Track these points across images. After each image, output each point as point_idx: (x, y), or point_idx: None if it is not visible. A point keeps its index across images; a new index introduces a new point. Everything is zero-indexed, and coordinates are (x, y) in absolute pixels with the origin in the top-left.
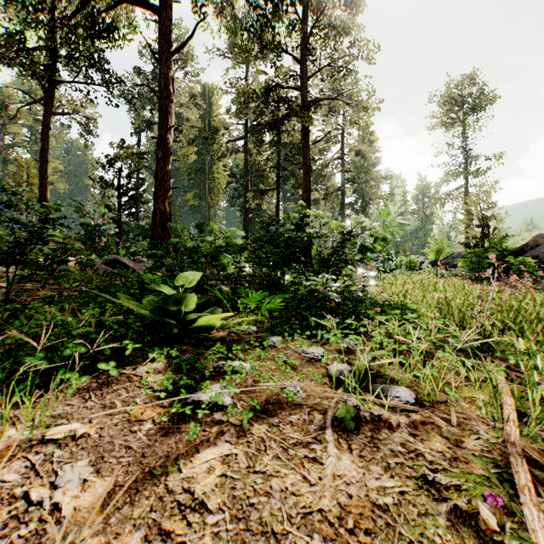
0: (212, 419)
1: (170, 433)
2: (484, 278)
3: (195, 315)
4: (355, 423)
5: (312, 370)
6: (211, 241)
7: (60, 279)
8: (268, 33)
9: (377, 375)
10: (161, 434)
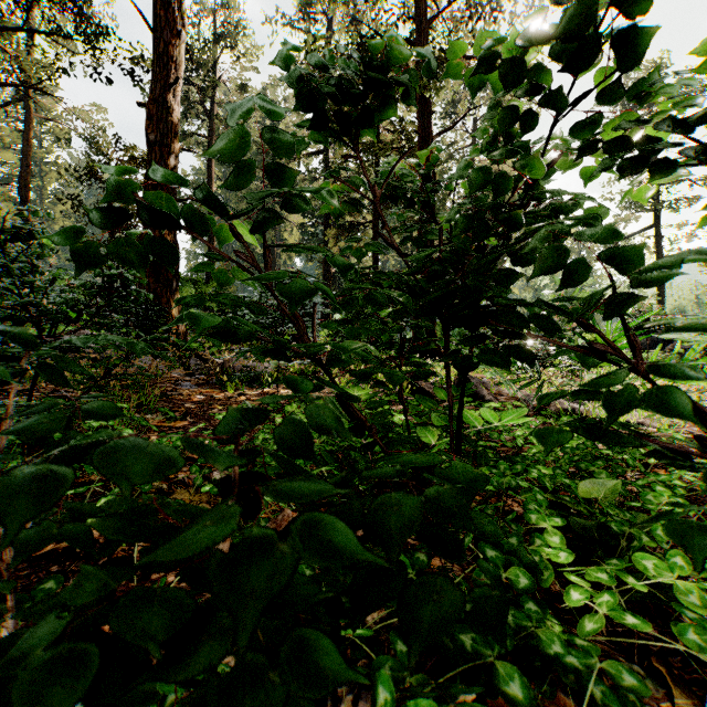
0: None
1: None
2: None
3: None
4: None
5: None
6: None
7: None
8: None
9: None
10: None
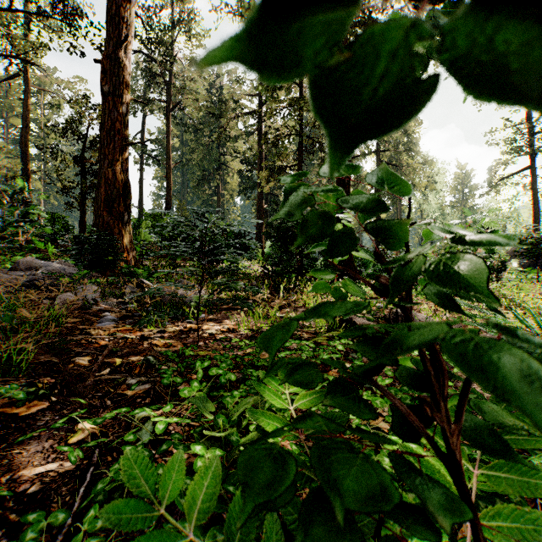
0: None
1: None
2: None
3: None
4: None
5: None
6: None
7: None
8: None
9: None
10: None
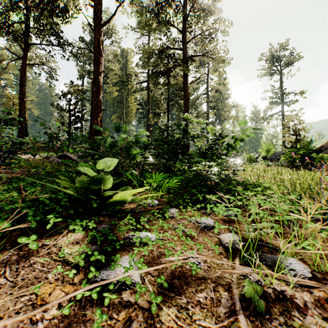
0: (119, 300)
1: (74, 323)
2: (297, 167)
3: (110, 192)
4: (265, 305)
5: (207, 239)
6: (125, 140)
7: (13, 165)
8: (162, 13)
9: (262, 243)
10: (63, 325)
